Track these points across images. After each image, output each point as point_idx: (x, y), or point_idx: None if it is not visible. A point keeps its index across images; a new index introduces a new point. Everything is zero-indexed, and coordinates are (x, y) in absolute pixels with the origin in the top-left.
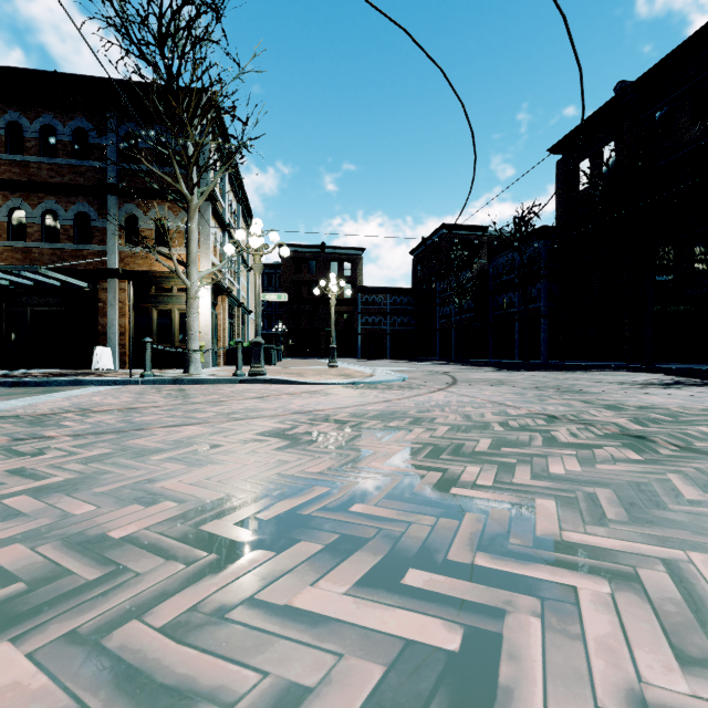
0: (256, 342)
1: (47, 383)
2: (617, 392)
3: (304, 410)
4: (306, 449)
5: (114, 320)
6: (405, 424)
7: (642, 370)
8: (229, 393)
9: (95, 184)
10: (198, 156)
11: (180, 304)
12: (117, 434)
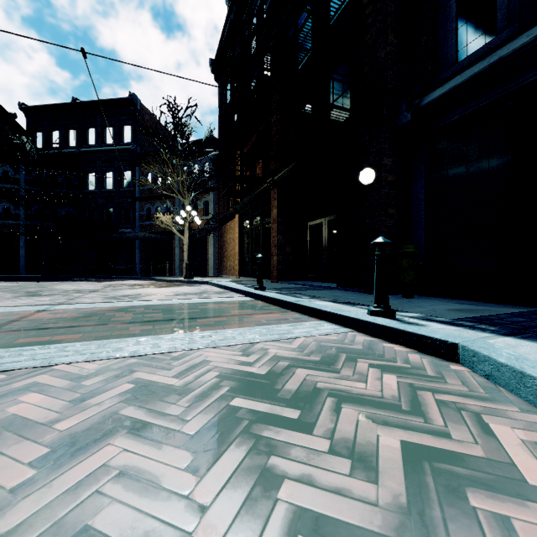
0: None
1: None
2: None
3: None
4: None
5: None
6: None
7: None
8: None
9: None
10: None
11: None
12: None
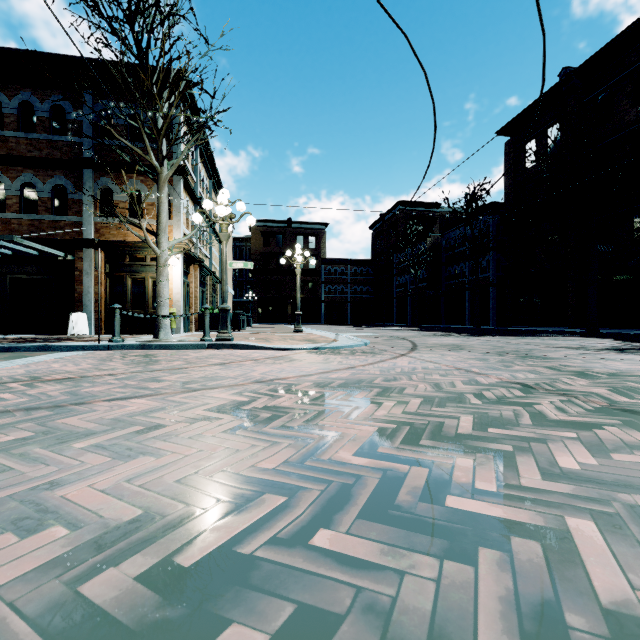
0: (222, 308)
1: (15, 348)
2: (577, 357)
3: (266, 379)
4: (262, 431)
5: (90, 287)
6: (373, 395)
7: (587, 334)
8: (193, 359)
9: (72, 158)
10: (170, 132)
11: (153, 273)
12: (53, 409)
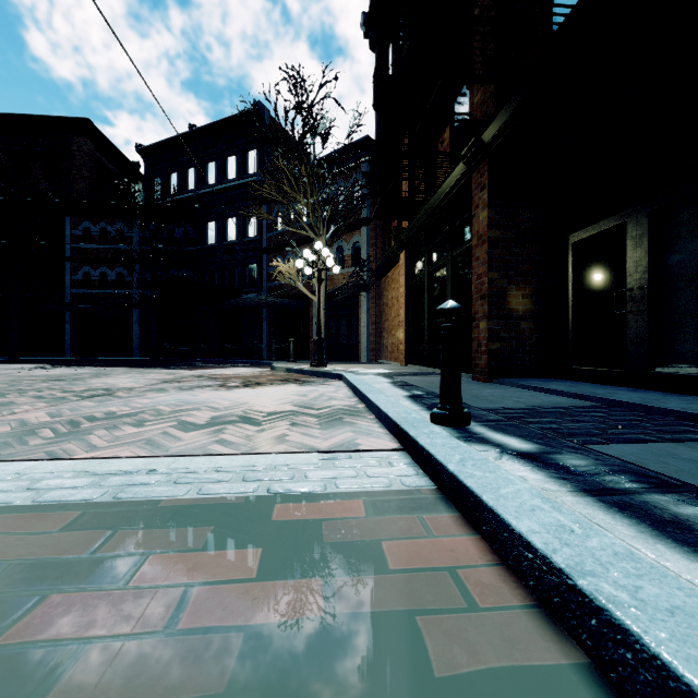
0: None
1: None
2: (20, 372)
3: None
4: None
5: None
6: None
7: (10, 362)
8: None
9: None
10: None
11: None
12: None
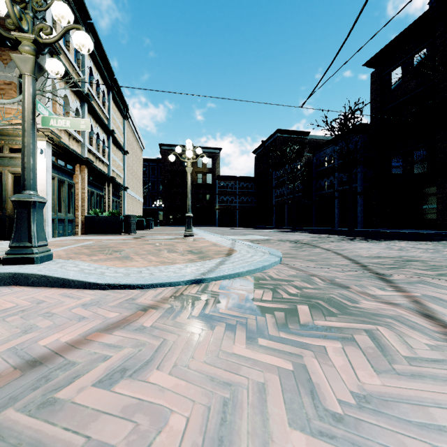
0: (19, 199)
1: None
2: None
3: None
4: None
5: None
6: None
7: None
8: None
9: None
10: None
11: (13, 167)
12: None
